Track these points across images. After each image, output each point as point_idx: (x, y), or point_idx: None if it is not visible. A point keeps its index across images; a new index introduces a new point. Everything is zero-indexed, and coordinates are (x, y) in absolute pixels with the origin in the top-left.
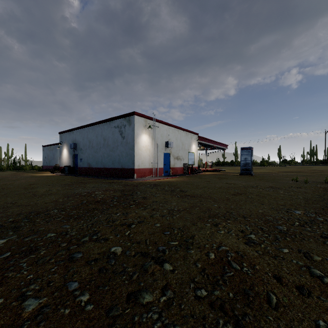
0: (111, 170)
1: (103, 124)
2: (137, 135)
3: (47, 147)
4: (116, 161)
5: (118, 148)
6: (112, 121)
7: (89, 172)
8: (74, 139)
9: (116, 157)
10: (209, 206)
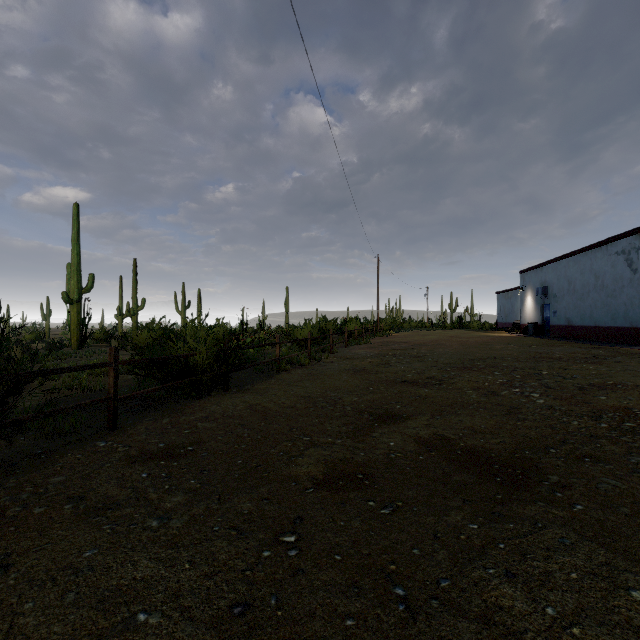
0: (610, 331)
1: (593, 251)
2: None
3: (502, 294)
4: (619, 315)
5: (622, 291)
6: (611, 244)
7: (568, 334)
8: (543, 279)
9: (618, 307)
10: None
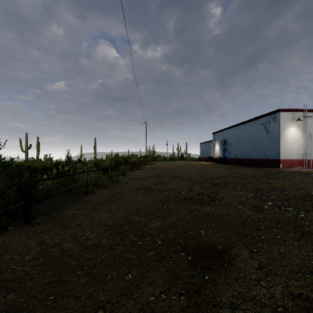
0: (256, 161)
1: (248, 123)
2: (282, 129)
3: (203, 144)
4: (261, 153)
5: (262, 142)
6: (257, 120)
7: (236, 162)
8: (224, 137)
9: (260, 149)
10: None
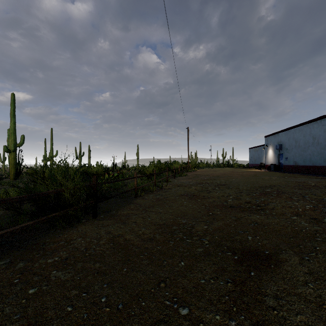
0: (323, 168)
1: (311, 124)
2: None
3: (252, 149)
4: None
5: None
6: (323, 119)
7: (295, 170)
8: (279, 140)
9: None
10: None
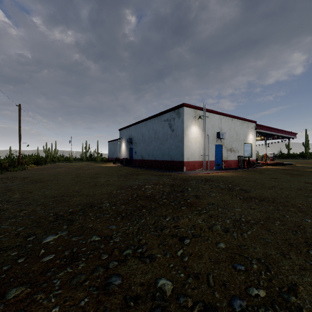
0: (161, 163)
1: (154, 119)
2: (186, 127)
3: (111, 142)
4: (166, 154)
5: (167, 141)
6: (162, 115)
7: (142, 164)
8: (130, 134)
9: (165, 149)
10: (298, 220)
